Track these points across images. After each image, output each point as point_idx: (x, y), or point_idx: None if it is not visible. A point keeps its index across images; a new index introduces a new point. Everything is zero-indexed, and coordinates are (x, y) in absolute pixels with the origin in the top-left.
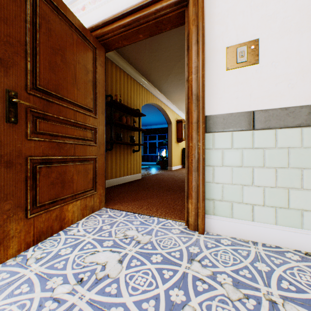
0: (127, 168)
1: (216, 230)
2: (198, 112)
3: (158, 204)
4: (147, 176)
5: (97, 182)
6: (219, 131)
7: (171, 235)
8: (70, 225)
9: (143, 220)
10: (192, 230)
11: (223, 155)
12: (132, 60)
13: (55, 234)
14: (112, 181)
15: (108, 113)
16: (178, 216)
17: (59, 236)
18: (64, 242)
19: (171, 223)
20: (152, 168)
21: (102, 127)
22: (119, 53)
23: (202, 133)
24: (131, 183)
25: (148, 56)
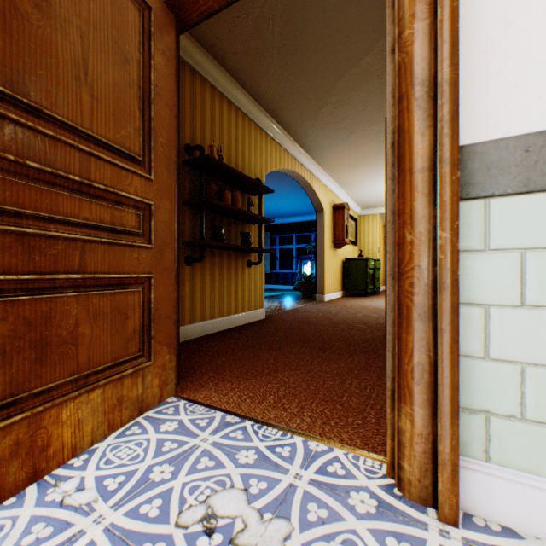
0: (236, 298)
1: (500, 511)
2: (433, 134)
3: (302, 389)
4: (276, 314)
5: (153, 338)
6: (508, 193)
7: (351, 526)
8: (68, 459)
9: (265, 449)
10: (413, 499)
11: (525, 271)
12: (245, 78)
13: (8, 501)
14: (204, 327)
15: (195, 186)
16: (358, 436)
17: (15, 509)
18: (16, 541)
19: (343, 462)
20: (286, 298)
21: (168, 203)
22: (219, 60)
23: (454, 200)
24: (244, 330)
25: (279, 65)
